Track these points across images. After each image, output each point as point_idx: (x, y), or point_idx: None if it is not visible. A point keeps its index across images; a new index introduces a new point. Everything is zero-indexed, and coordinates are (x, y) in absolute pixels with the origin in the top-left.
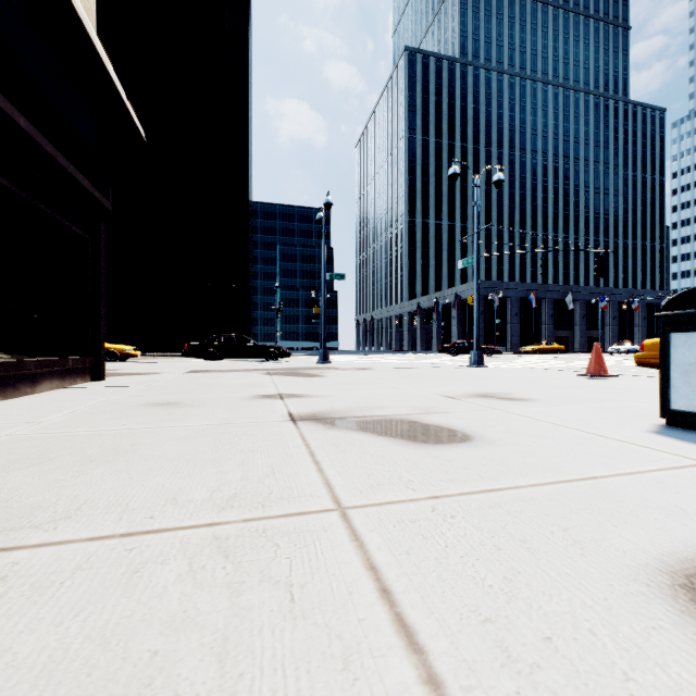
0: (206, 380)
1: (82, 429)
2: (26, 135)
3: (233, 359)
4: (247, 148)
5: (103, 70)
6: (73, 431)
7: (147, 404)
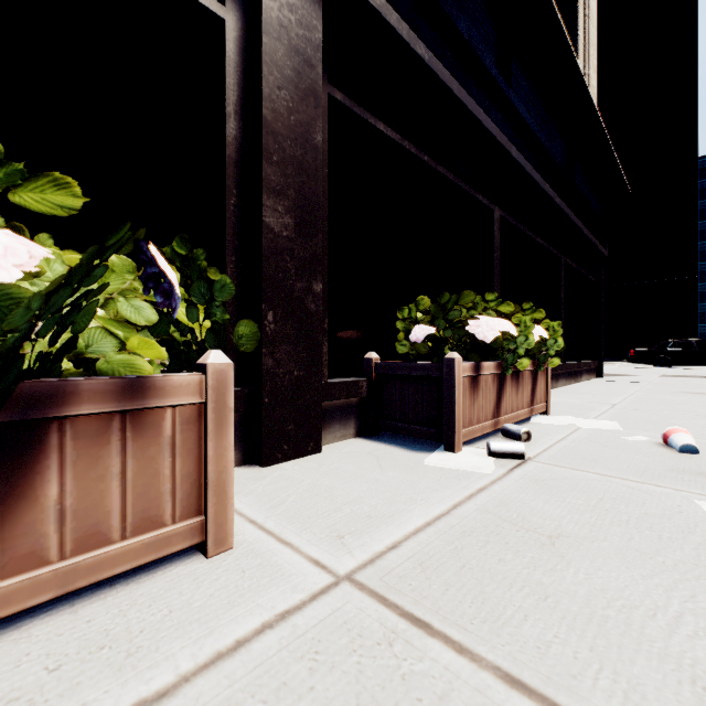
0: (698, 382)
1: (666, 397)
2: (583, 236)
3: (682, 366)
4: (694, 104)
5: (616, 169)
6: (663, 398)
7: (680, 392)
